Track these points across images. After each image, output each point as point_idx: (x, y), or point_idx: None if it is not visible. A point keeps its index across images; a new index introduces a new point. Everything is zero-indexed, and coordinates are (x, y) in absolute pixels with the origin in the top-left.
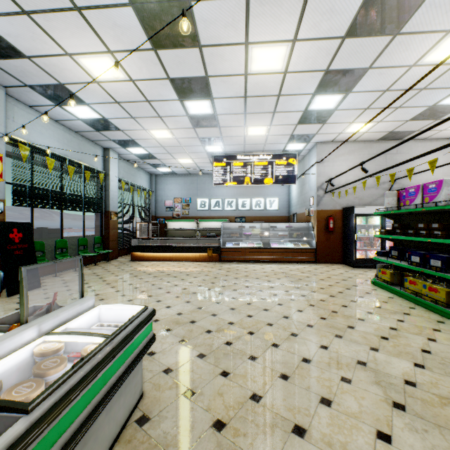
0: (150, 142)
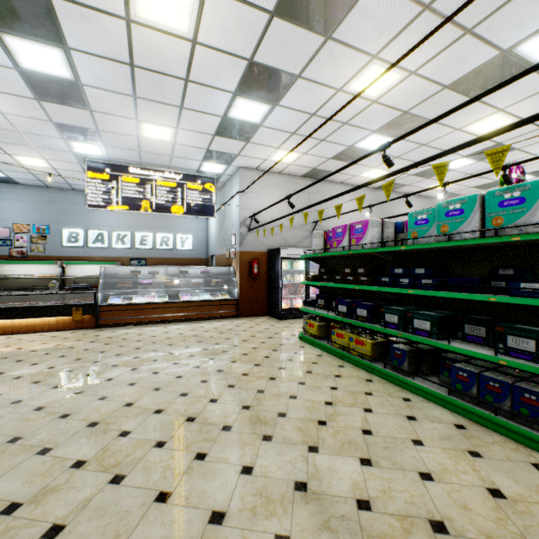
0: None
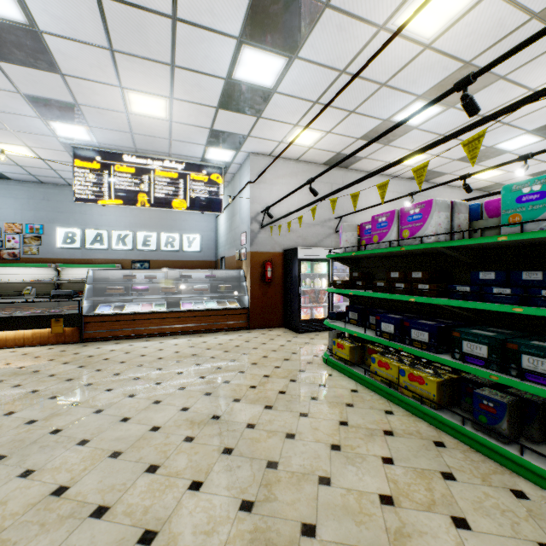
0: None
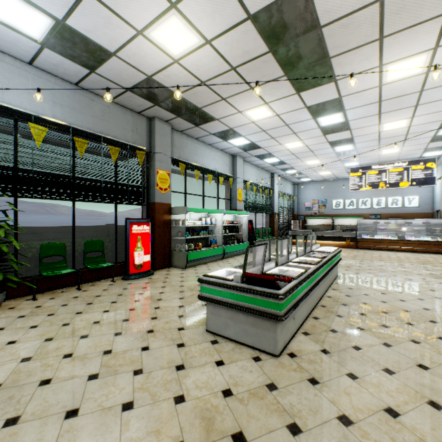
0: (303, 167)
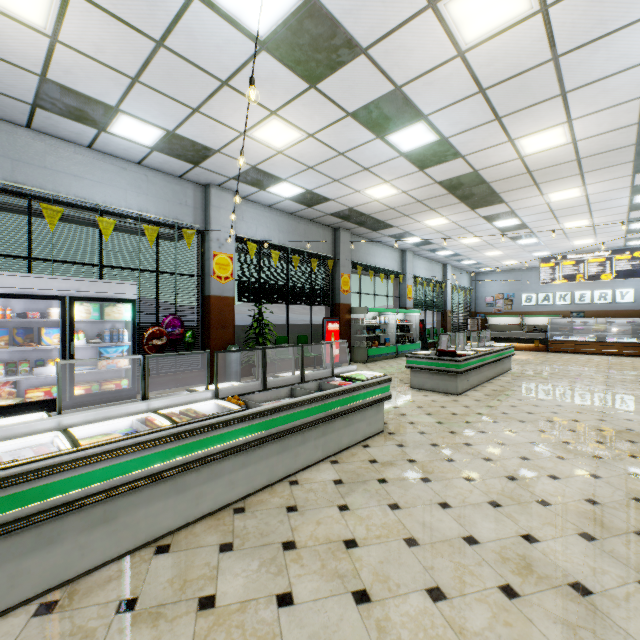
0: (482, 257)
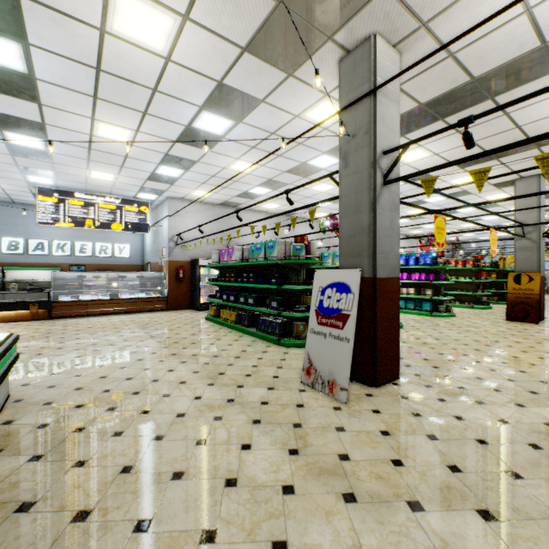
0: None
